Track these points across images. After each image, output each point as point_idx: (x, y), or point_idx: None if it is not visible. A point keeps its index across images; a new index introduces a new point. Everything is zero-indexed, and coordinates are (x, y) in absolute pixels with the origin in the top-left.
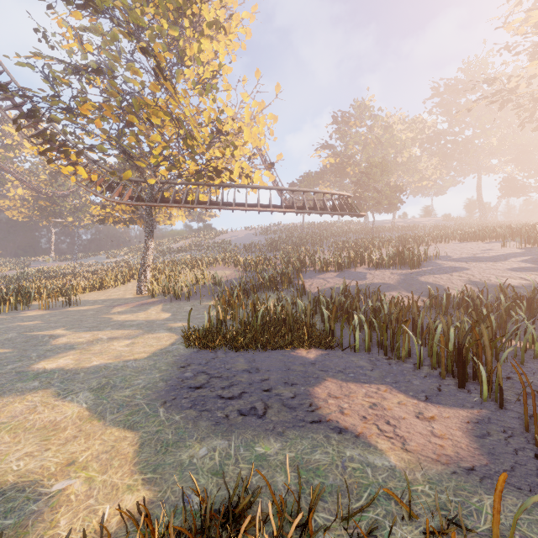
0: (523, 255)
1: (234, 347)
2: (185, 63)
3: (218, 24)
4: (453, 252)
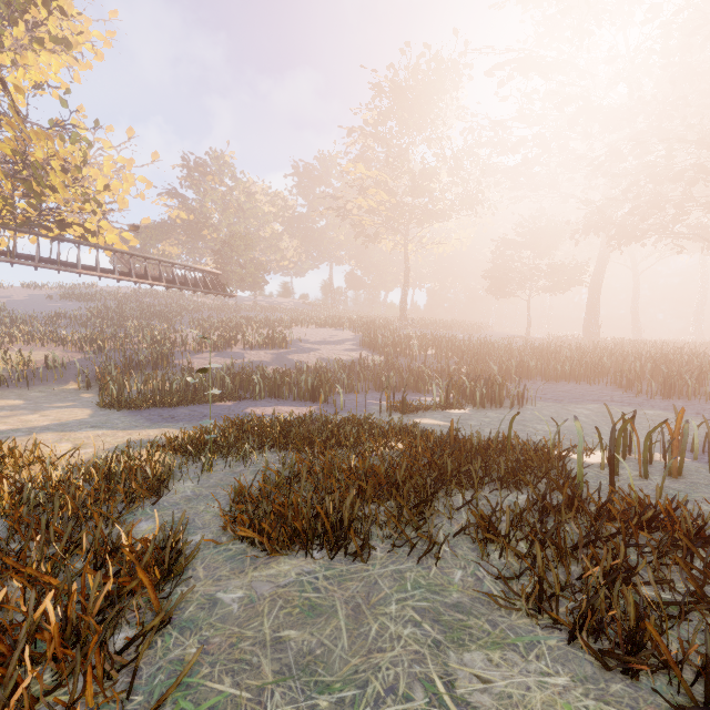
0: (353, 340)
1: (165, 406)
2: None
3: (70, 46)
4: (311, 336)
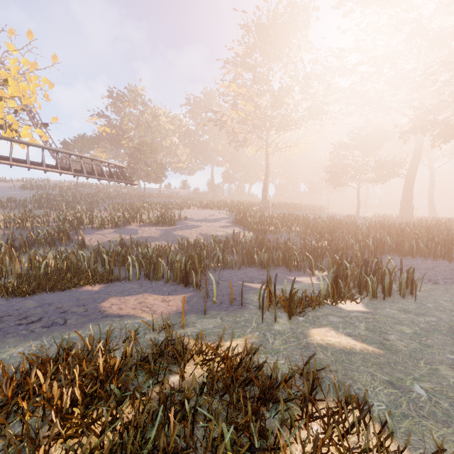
0: (227, 218)
1: (17, 295)
2: None
3: None
4: (195, 216)
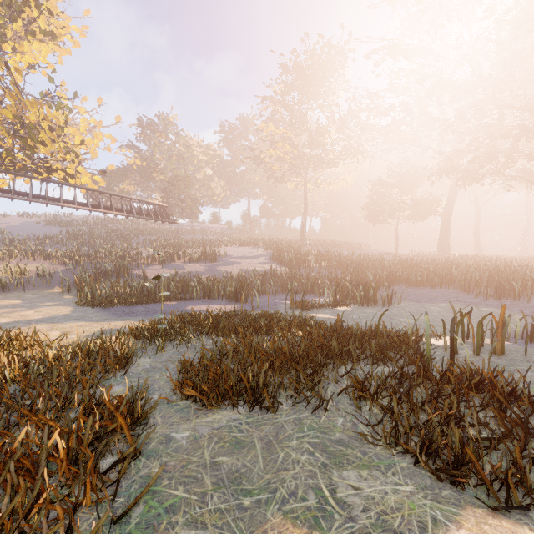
0: (265, 256)
1: (126, 304)
2: (1, 46)
3: (55, 37)
4: (234, 253)
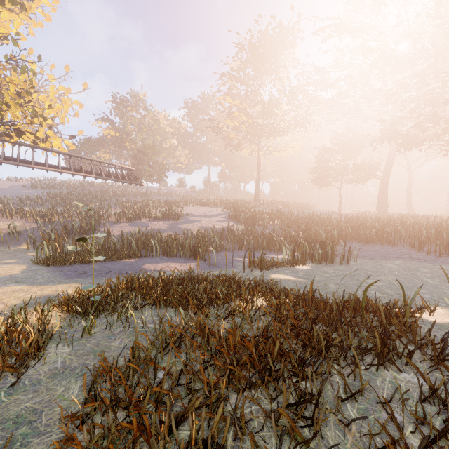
0: (223, 214)
1: (83, 263)
2: None
3: (23, 6)
4: (195, 212)
